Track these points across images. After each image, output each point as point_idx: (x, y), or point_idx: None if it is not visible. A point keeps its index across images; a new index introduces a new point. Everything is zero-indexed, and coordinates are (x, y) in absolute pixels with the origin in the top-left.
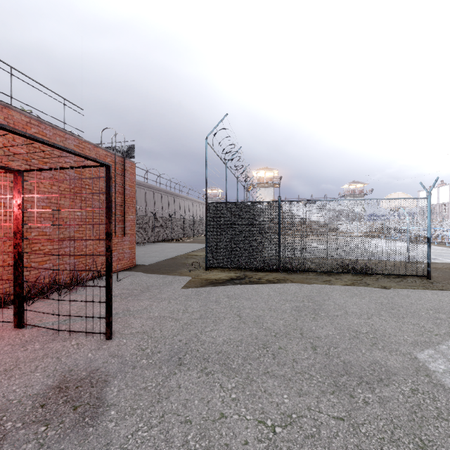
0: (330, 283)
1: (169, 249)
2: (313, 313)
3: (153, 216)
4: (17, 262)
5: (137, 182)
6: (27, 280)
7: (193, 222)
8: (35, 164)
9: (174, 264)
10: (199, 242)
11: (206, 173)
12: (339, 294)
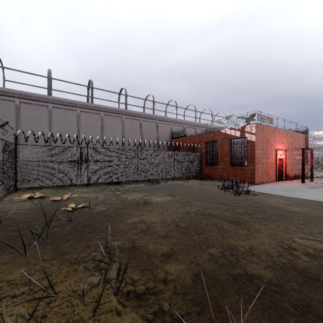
0: None
1: None
2: None
3: None
4: (311, 168)
5: None
6: (315, 172)
7: None
8: (292, 144)
9: None
10: None
11: None
12: None
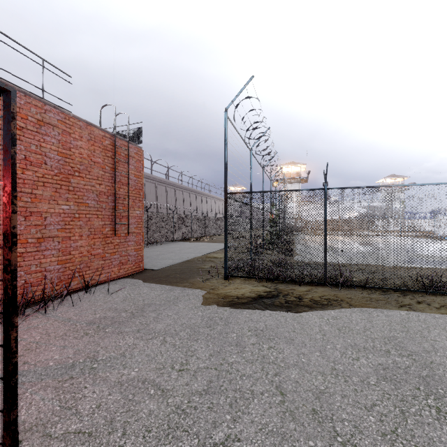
0: (413, 310)
1: (186, 250)
2: (426, 391)
3: (172, 214)
4: None
5: (158, 179)
6: None
7: (215, 220)
8: None
9: (187, 270)
10: (220, 242)
11: (225, 155)
12: (444, 336)
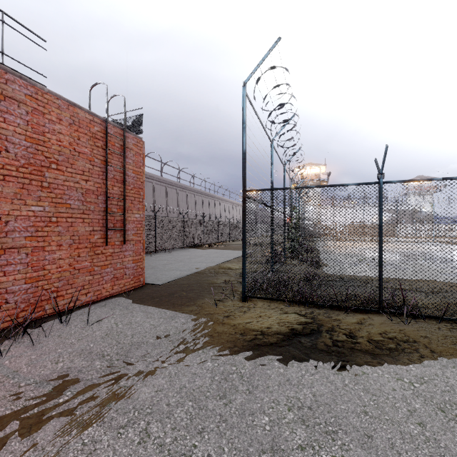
0: None
1: (197, 258)
2: None
3: (183, 218)
4: None
5: (168, 181)
6: None
7: (229, 225)
8: None
9: (196, 285)
10: (235, 249)
11: (243, 142)
12: None
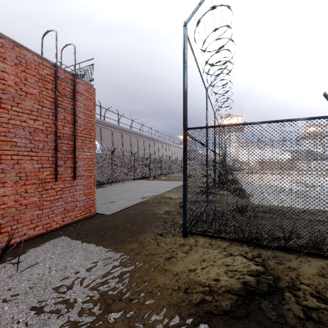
0: None
1: (144, 188)
2: None
3: (133, 156)
4: None
5: (123, 129)
6: None
7: (169, 161)
8: None
9: (140, 216)
10: (174, 180)
11: (184, 81)
12: None
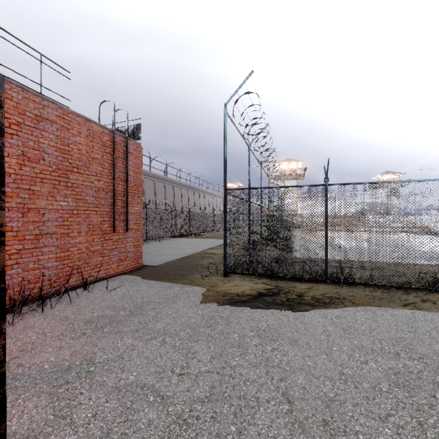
0: (418, 309)
1: (185, 246)
2: None
3: (171, 210)
4: None
5: (156, 176)
6: None
7: (213, 216)
8: None
9: (186, 266)
10: (218, 238)
11: (224, 151)
12: None
